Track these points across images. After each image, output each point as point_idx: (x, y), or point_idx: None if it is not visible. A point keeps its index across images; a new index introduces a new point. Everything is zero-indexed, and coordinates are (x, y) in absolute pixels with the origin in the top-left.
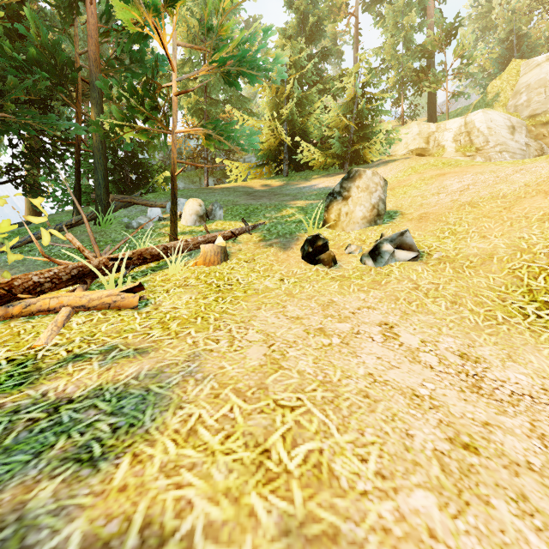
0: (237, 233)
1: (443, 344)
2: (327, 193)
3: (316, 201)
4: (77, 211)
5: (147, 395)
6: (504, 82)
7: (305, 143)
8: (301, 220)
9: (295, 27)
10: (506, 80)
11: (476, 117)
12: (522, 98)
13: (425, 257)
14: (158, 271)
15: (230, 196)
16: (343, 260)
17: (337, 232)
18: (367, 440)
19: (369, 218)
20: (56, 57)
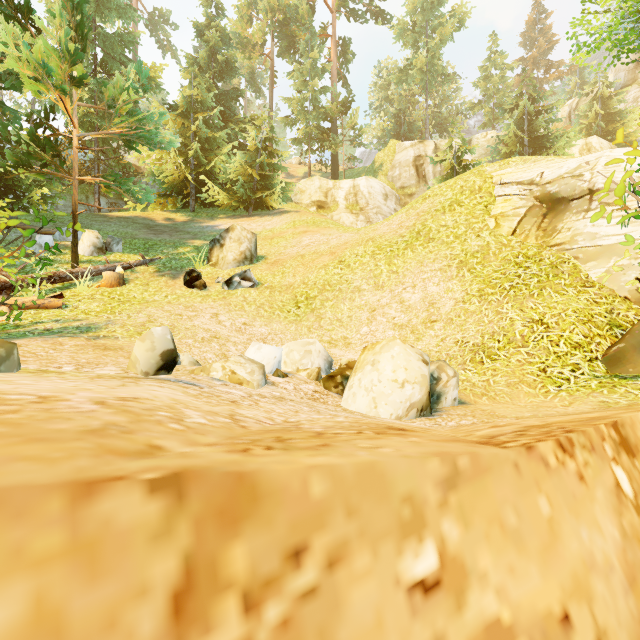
0: (135, 265)
1: (239, 320)
2: None
3: None
4: None
5: (90, 327)
6: (386, 156)
7: (210, 185)
8: (193, 257)
9: (205, 58)
10: (387, 154)
11: (361, 183)
12: (397, 172)
13: (260, 286)
14: (65, 290)
15: (128, 228)
16: (212, 286)
17: (217, 268)
18: (180, 334)
19: (239, 260)
20: None
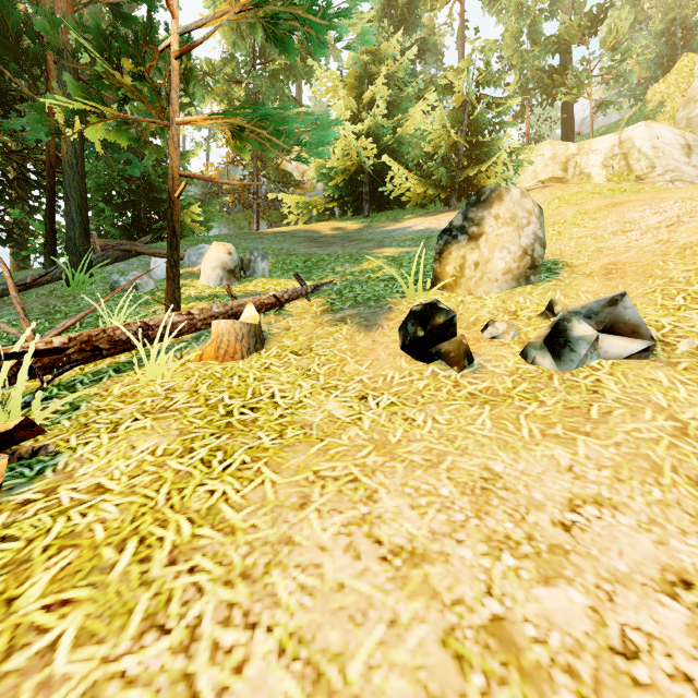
0: (285, 299)
1: None
2: (429, 237)
3: (415, 248)
4: (49, 264)
5: None
6: (672, 86)
7: (395, 167)
8: (393, 276)
9: (379, 12)
10: (674, 82)
11: (636, 133)
12: None
13: (662, 350)
14: (125, 372)
15: (284, 243)
16: (484, 352)
17: (459, 296)
18: None
19: (516, 272)
20: (5, 21)
